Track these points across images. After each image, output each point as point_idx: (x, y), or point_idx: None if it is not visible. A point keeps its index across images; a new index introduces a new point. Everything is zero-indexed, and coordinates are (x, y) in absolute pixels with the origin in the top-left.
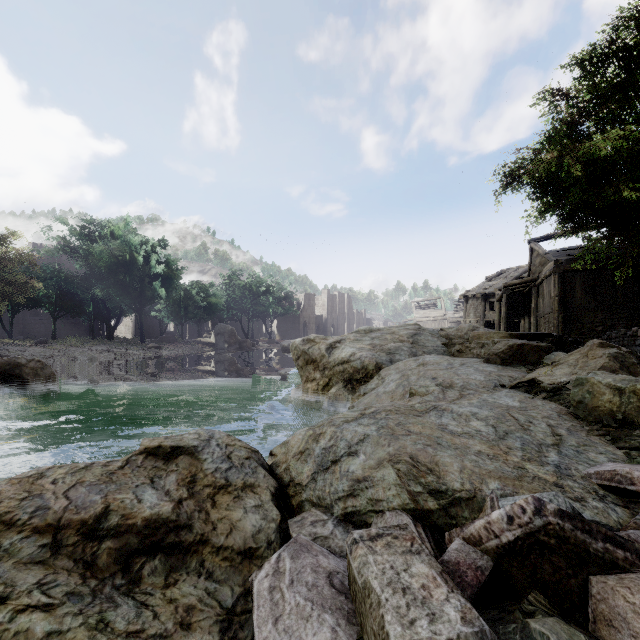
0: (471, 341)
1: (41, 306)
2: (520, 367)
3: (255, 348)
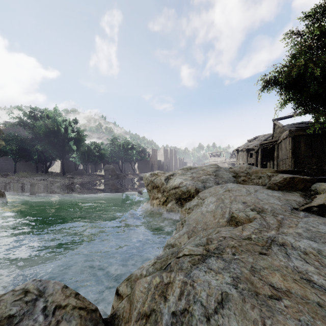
0: (251, 174)
1: (7, 155)
2: (293, 192)
3: (125, 177)
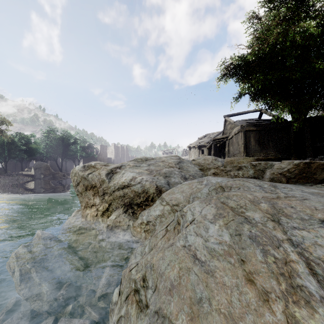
0: (226, 165)
1: None
2: (318, 186)
3: (65, 177)
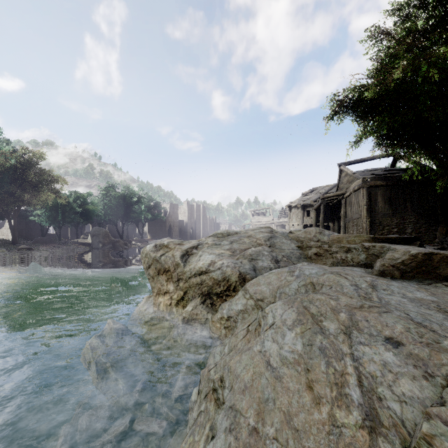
0: (331, 244)
1: None
2: (437, 285)
3: (127, 247)
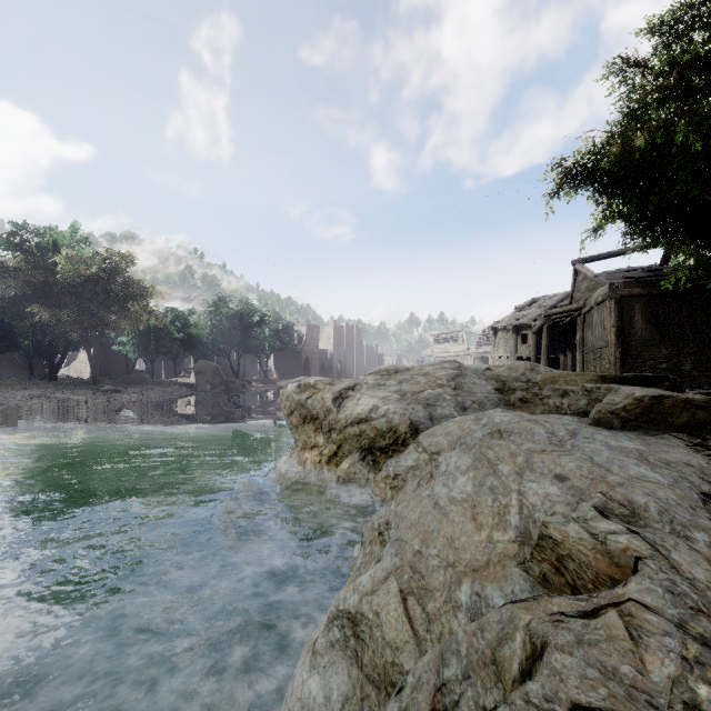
0: (542, 386)
1: None
2: (664, 436)
3: (246, 390)
